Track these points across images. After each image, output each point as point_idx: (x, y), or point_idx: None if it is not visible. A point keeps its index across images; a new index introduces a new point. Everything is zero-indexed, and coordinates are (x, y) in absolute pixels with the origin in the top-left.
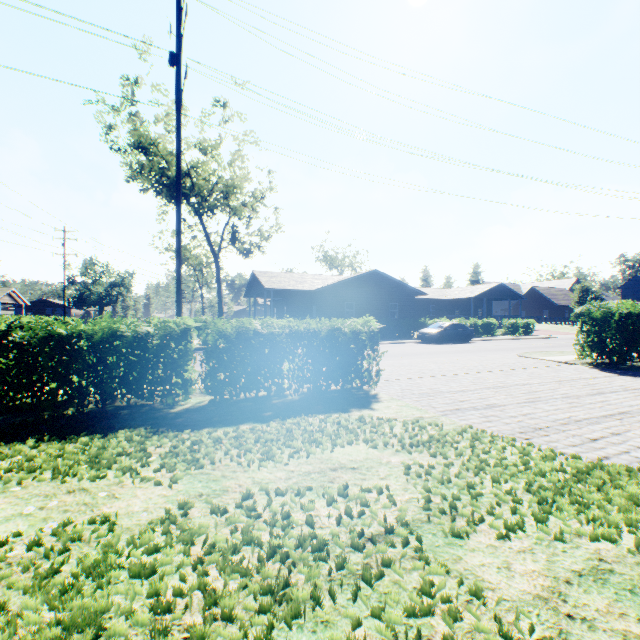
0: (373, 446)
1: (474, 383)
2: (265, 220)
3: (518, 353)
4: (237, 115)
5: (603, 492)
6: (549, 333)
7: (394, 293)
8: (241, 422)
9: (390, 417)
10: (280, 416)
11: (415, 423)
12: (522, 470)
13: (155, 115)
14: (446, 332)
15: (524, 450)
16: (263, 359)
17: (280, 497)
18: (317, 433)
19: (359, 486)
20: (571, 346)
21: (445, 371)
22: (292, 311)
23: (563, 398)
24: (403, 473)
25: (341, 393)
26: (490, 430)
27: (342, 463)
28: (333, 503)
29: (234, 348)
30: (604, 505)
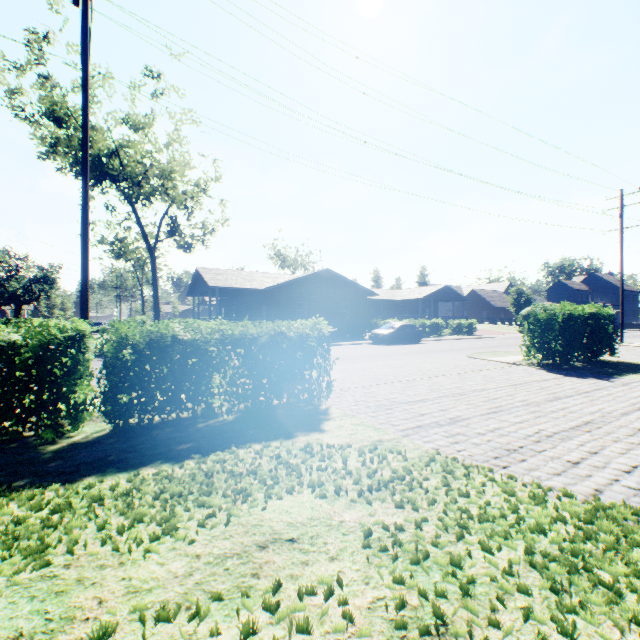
0: (321, 495)
1: (432, 390)
2: (210, 212)
3: (467, 354)
4: (174, 90)
5: (626, 560)
6: (489, 333)
7: (346, 293)
8: (145, 462)
9: (343, 442)
10: (201, 450)
11: (374, 452)
12: (514, 524)
13: (72, 80)
14: (398, 333)
15: (509, 489)
16: (185, 372)
17: (164, 625)
18: (247, 477)
19: (298, 581)
20: (512, 346)
21: (400, 376)
22: (241, 311)
23: (524, 406)
24: (362, 545)
25: (286, 409)
26: (461, 456)
27: (276, 531)
28: (251, 637)
29: (144, 360)
30: (634, 583)
